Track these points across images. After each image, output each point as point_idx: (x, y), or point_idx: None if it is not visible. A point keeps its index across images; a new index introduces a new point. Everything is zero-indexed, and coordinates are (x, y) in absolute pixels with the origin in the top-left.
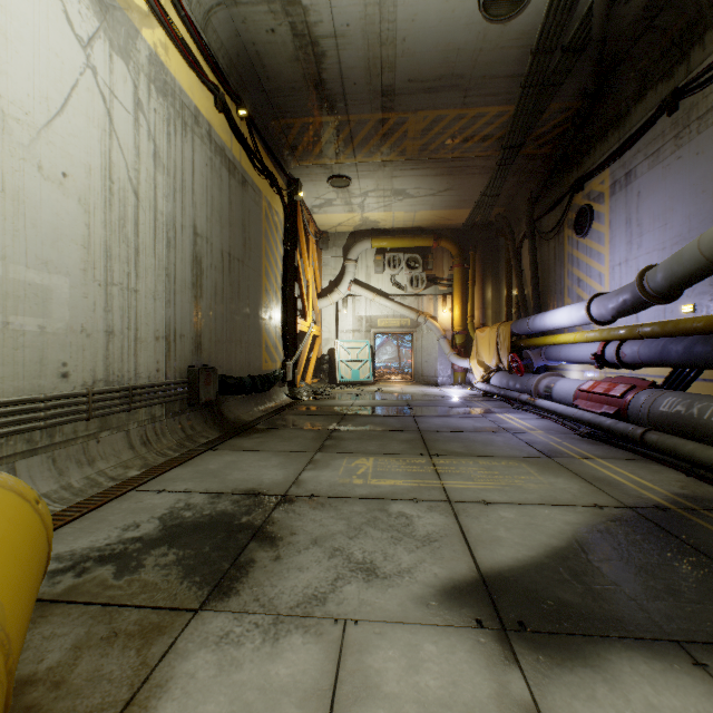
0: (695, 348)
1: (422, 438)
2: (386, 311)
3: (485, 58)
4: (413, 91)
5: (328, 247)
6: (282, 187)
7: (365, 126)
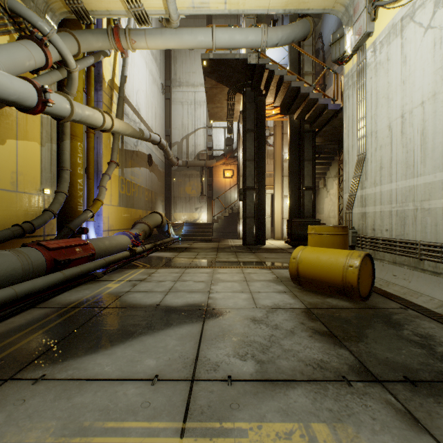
0: None
1: None
2: None
3: None
4: None
5: None
6: None
7: None
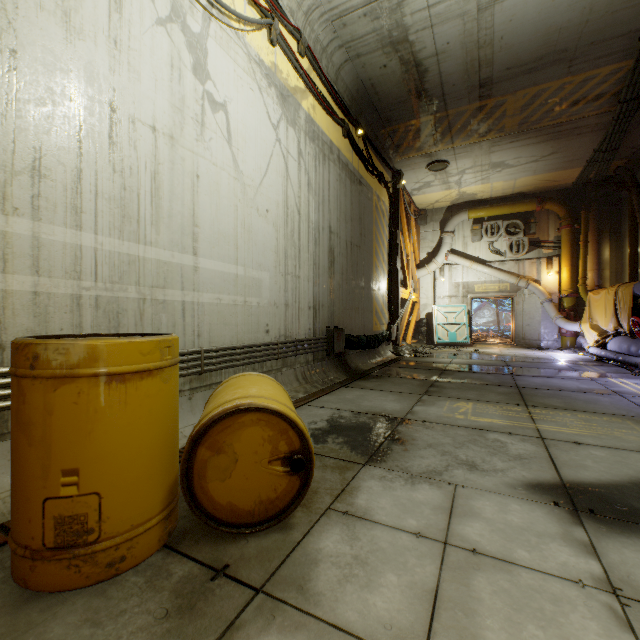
0: None
1: (519, 392)
2: (483, 277)
3: (592, 27)
4: (511, 76)
5: (425, 223)
6: (387, 180)
7: (463, 116)
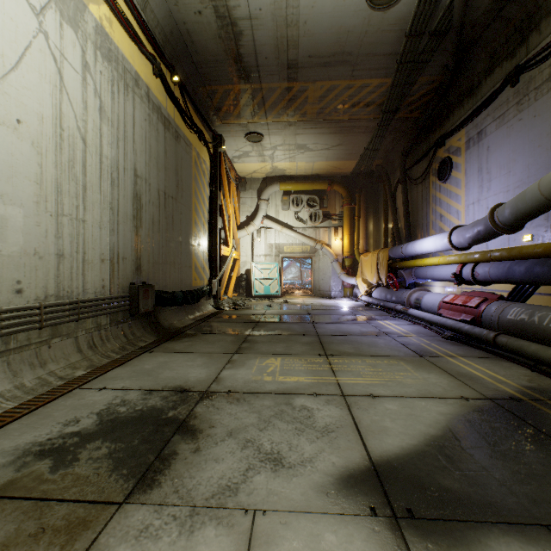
0: (535, 268)
1: (320, 341)
2: (291, 240)
3: (369, 39)
4: (313, 65)
5: (245, 190)
6: (208, 141)
7: (275, 93)
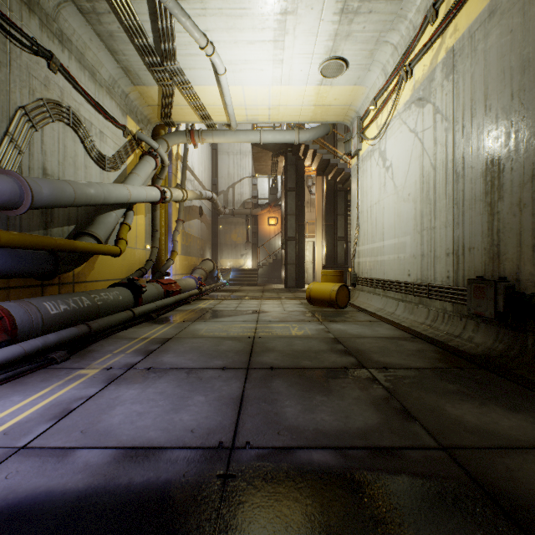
0: (15, 259)
1: (251, 355)
2: None
3: None
4: None
5: None
6: None
7: None
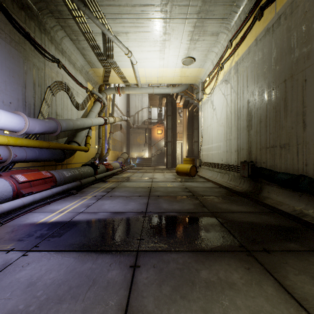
0: (51, 153)
1: (150, 192)
2: None
3: None
4: None
5: None
6: None
7: None
